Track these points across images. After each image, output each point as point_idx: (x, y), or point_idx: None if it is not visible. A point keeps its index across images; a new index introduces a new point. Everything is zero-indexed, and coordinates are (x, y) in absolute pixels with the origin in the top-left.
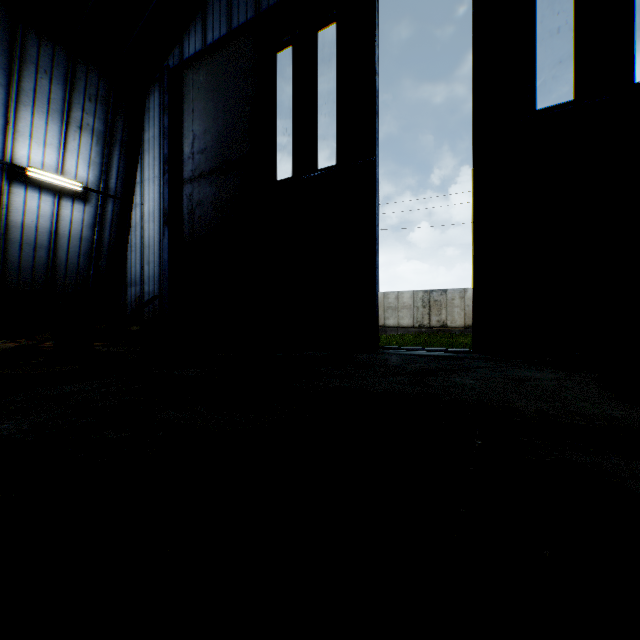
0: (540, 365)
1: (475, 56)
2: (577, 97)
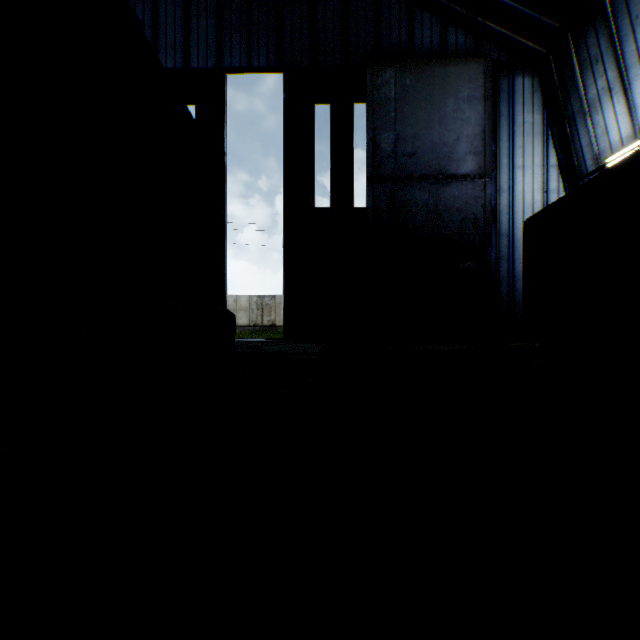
0: (312, 342)
1: (285, 167)
2: (332, 206)
